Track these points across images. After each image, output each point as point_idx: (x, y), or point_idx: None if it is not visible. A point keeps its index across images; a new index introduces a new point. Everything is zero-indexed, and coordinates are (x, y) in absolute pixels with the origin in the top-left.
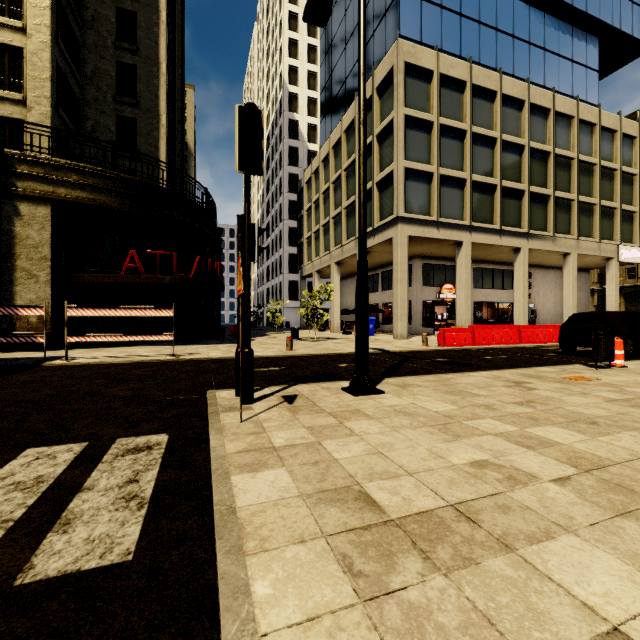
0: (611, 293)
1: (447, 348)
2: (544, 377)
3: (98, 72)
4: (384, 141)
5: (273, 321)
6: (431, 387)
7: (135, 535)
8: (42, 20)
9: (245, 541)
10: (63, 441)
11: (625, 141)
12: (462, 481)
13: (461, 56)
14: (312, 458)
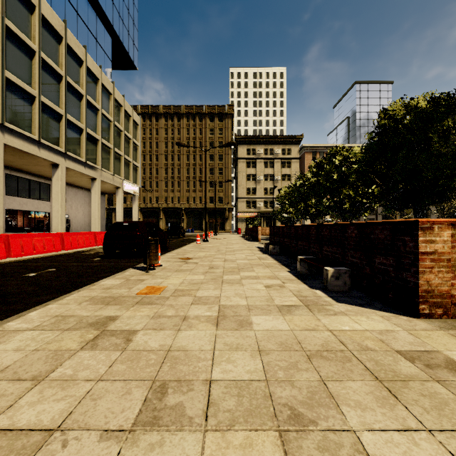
0: (119, 210)
1: None
2: (121, 298)
3: None
4: None
5: None
6: None
7: None
8: None
9: None
10: None
11: (126, 116)
12: None
13: None
14: None
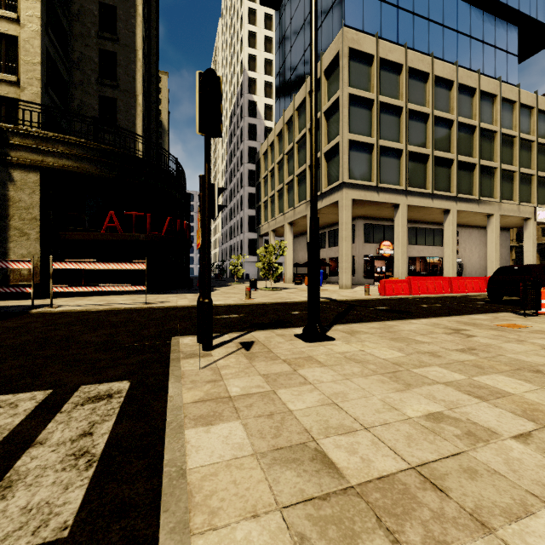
0: (529, 249)
1: (387, 297)
2: (479, 324)
3: (83, 58)
4: (331, 117)
5: (235, 273)
6: (377, 334)
7: (76, 503)
8: (34, 12)
9: (192, 515)
10: (29, 388)
11: (541, 116)
12: (420, 437)
13: (398, 43)
14: (267, 409)
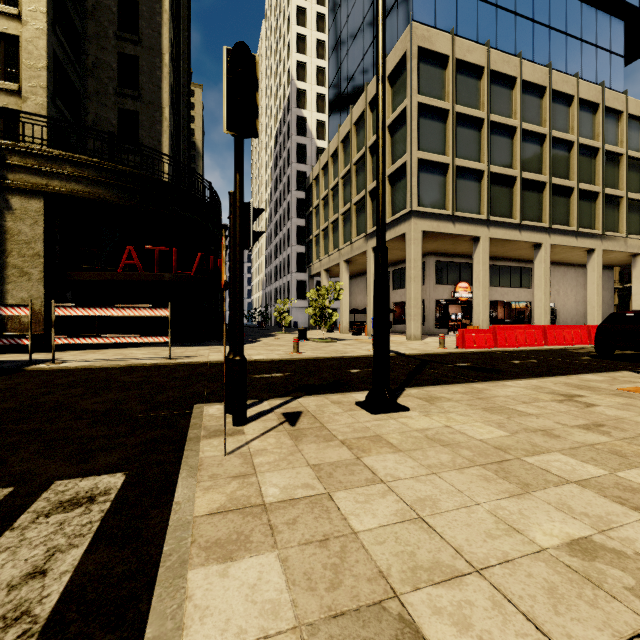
0: (638, 291)
1: (467, 351)
2: (596, 388)
3: (99, 64)
4: (396, 132)
5: (280, 321)
6: (464, 401)
7: None
8: (38, 6)
9: None
10: None
11: None
12: (571, 592)
13: (477, 42)
14: (319, 529)
